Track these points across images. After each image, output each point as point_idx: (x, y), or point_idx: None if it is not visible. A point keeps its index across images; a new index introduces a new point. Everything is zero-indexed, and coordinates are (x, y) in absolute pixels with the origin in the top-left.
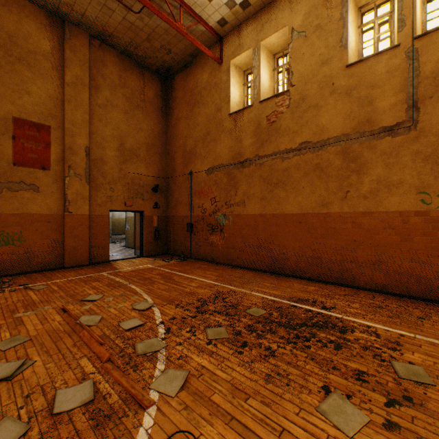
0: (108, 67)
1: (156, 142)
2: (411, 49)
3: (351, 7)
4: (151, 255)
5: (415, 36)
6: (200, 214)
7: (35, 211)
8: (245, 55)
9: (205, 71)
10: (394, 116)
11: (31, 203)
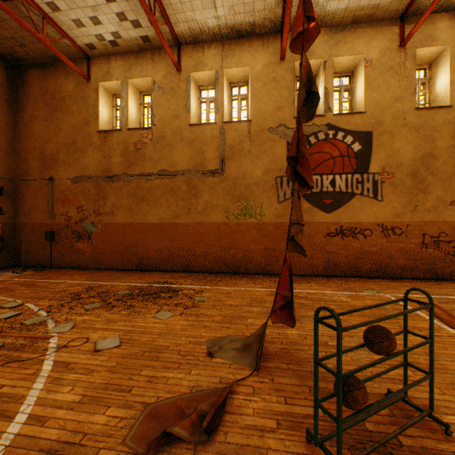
0: None
1: None
2: (222, 128)
3: (193, 85)
4: None
5: (223, 121)
6: (64, 222)
7: None
8: (114, 83)
9: (70, 80)
10: (214, 165)
11: None
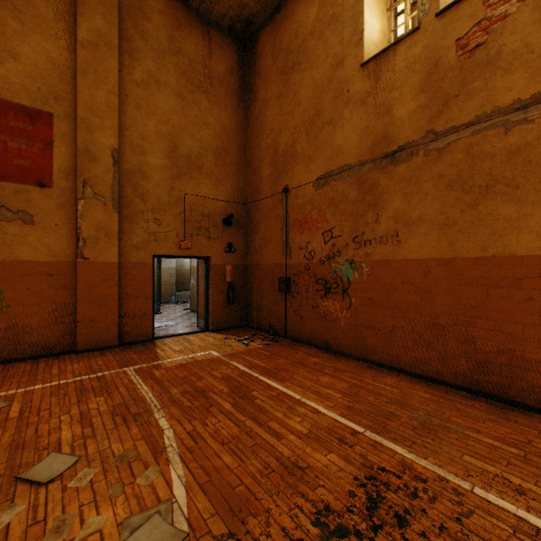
0: (150, 20)
1: (229, 145)
2: None
3: None
4: (221, 328)
5: None
6: (303, 261)
7: (26, 257)
8: None
9: (312, 3)
10: None
11: (20, 243)
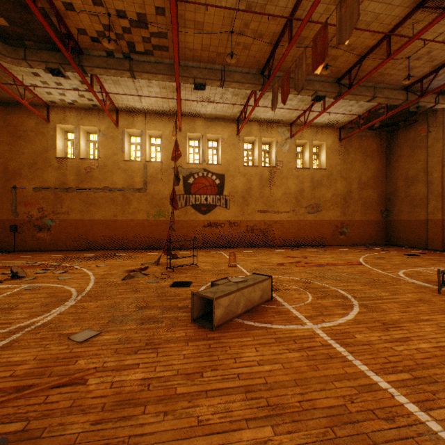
0: None
1: None
2: (145, 164)
3: (127, 136)
4: None
5: (146, 161)
6: (27, 218)
7: None
8: (69, 126)
9: (32, 119)
10: (141, 185)
11: None
